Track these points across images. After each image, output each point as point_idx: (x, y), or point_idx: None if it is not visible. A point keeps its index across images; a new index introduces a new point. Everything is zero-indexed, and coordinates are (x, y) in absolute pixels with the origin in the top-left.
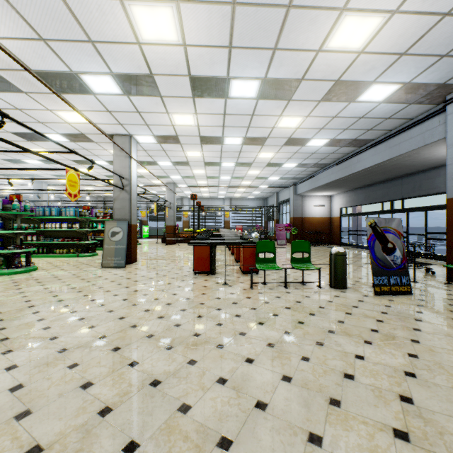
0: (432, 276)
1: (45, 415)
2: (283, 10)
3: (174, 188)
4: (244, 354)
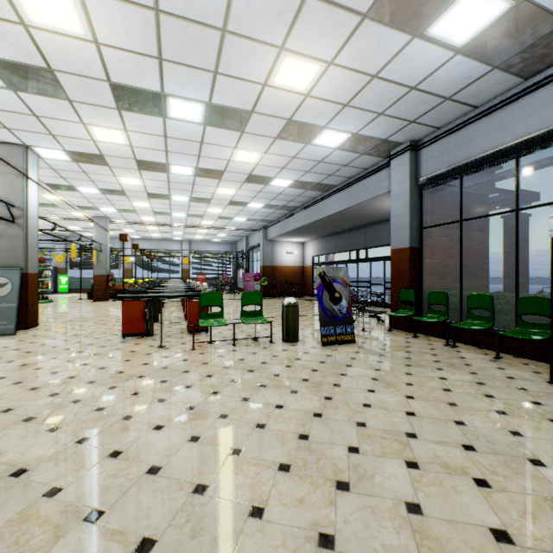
0: (381, 324)
1: None
2: (218, 33)
3: (107, 224)
4: (155, 422)
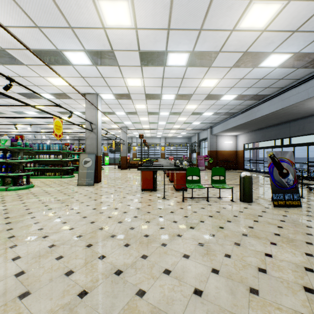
0: None
1: (40, 295)
2: (208, 0)
3: (126, 130)
4: (182, 251)
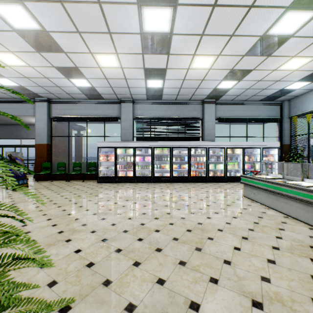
0: (28, 180)
1: None
2: None
3: None
4: None
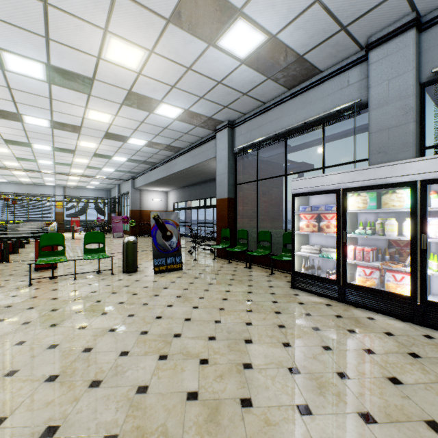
0: (211, 255)
1: None
2: (39, 3)
3: None
4: None
